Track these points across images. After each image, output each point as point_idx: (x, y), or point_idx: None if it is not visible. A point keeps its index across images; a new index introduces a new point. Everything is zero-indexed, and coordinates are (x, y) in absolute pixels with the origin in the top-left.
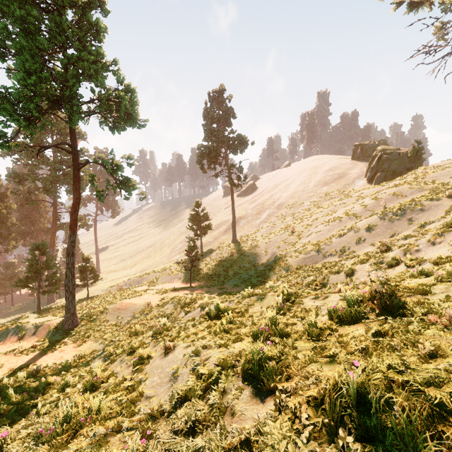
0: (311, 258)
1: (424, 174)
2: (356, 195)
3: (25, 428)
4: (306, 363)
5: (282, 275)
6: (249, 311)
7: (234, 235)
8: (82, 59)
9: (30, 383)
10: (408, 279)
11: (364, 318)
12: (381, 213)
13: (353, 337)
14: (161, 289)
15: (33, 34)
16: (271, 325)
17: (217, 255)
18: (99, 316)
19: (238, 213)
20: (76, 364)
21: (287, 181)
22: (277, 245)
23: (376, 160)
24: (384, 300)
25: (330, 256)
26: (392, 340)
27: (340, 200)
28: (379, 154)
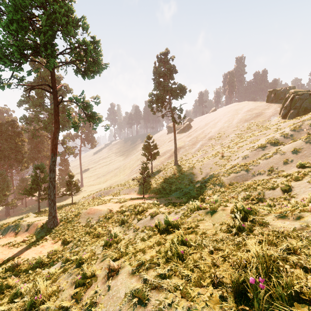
0: (241, 176)
1: None
2: (274, 128)
3: None
4: None
5: (217, 190)
6: (200, 226)
7: (175, 160)
8: (55, 12)
9: (1, 280)
10: None
11: None
12: (306, 138)
13: None
14: (121, 198)
15: None
16: (262, 271)
17: (163, 174)
18: (74, 218)
19: (178, 144)
20: (49, 259)
21: (214, 120)
22: (210, 166)
23: (289, 100)
24: None
25: (259, 174)
26: None
27: (259, 132)
28: (292, 95)
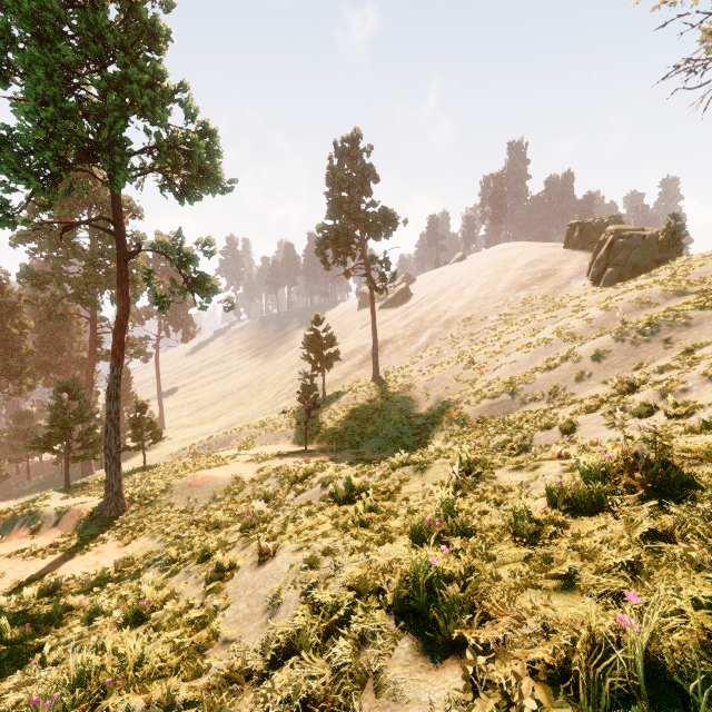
0: (501, 404)
1: (687, 269)
2: (573, 305)
3: (16, 689)
4: (517, 589)
5: (453, 433)
6: (403, 490)
7: (375, 369)
8: (130, 80)
9: (41, 607)
10: (684, 435)
11: (615, 503)
12: (618, 331)
13: (602, 540)
14: (259, 454)
15: (53, 43)
16: (445, 515)
17: (348, 400)
18: (159, 496)
19: (382, 335)
20: (120, 574)
21: (459, 283)
22: (446, 384)
23: (606, 248)
24: (654, 472)
25: (533, 401)
26: (691, 549)
27: (546, 312)
28: (610, 238)
